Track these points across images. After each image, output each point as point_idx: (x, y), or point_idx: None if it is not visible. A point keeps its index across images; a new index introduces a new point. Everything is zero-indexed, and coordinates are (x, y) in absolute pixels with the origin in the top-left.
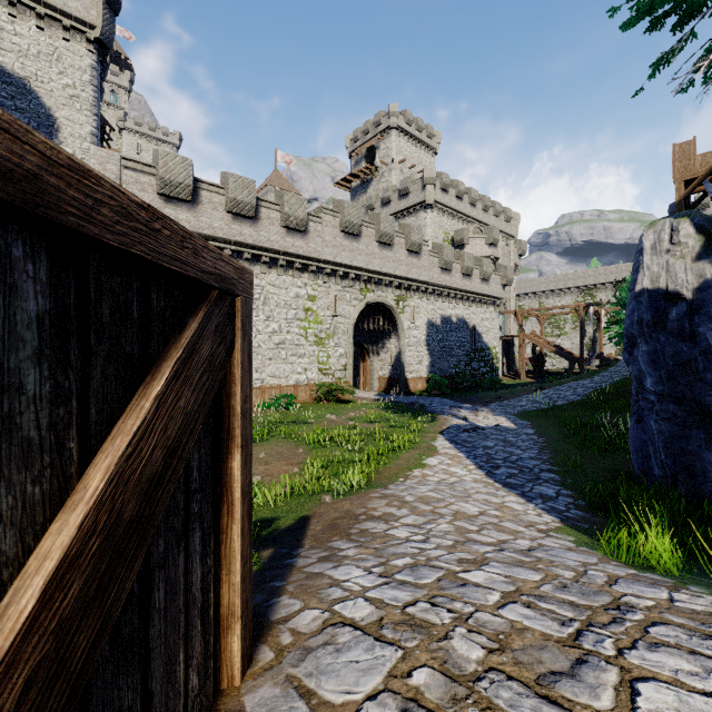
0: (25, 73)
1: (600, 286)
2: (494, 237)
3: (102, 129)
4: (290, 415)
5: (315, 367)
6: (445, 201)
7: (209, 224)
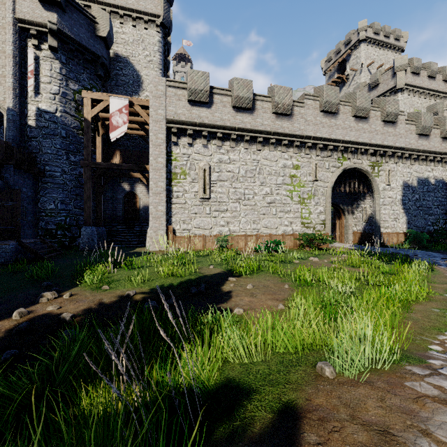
0: (127, 54)
1: None
2: None
3: None
4: (278, 256)
5: (298, 221)
6: (416, 83)
7: (220, 117)
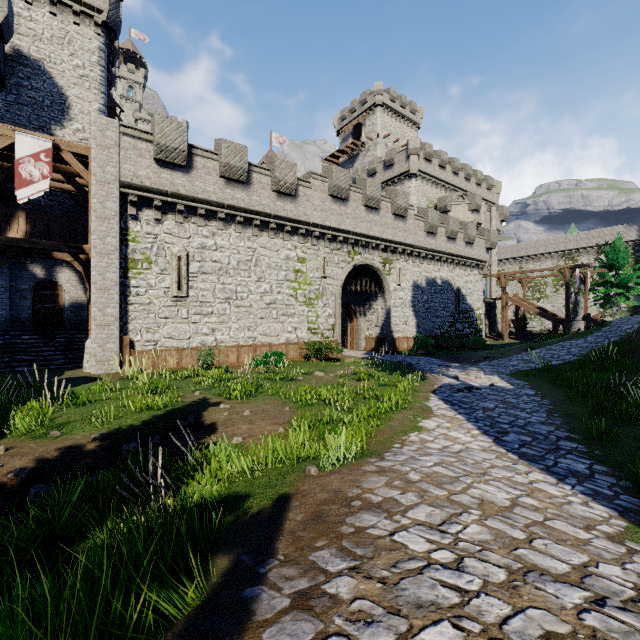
0: (39, 56)
1: (581, 250)
2: (477, 203)
3: (113, 111)
4: (280, 372)
5: (304, 326)
6: (428, 171)
7: (203, 188)
